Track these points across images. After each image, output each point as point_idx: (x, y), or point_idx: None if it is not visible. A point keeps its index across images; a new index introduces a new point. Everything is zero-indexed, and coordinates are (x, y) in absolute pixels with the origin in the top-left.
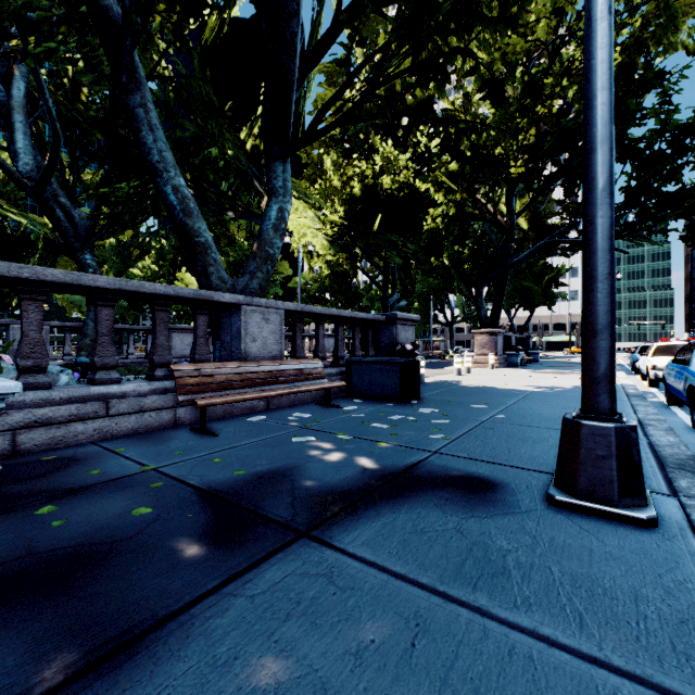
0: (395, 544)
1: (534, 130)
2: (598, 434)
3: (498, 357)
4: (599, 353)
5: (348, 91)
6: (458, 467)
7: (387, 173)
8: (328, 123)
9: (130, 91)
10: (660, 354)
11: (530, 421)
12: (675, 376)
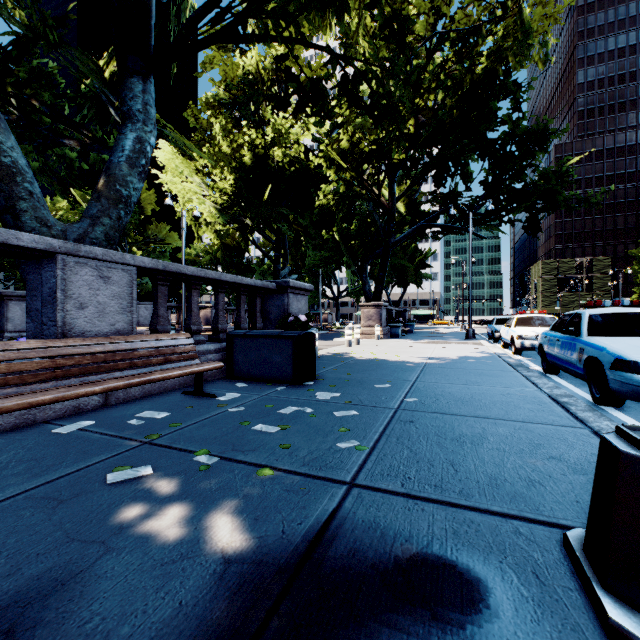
0: None
1: (414, 120)
2: None
3: (383, 329)
4: None
5: (238, 57)
6: (399, 525)
7: (278, 145)
8: (217, 87)
9: None
10: (521, 325)
11: (448, 406)
12: (563, 346)
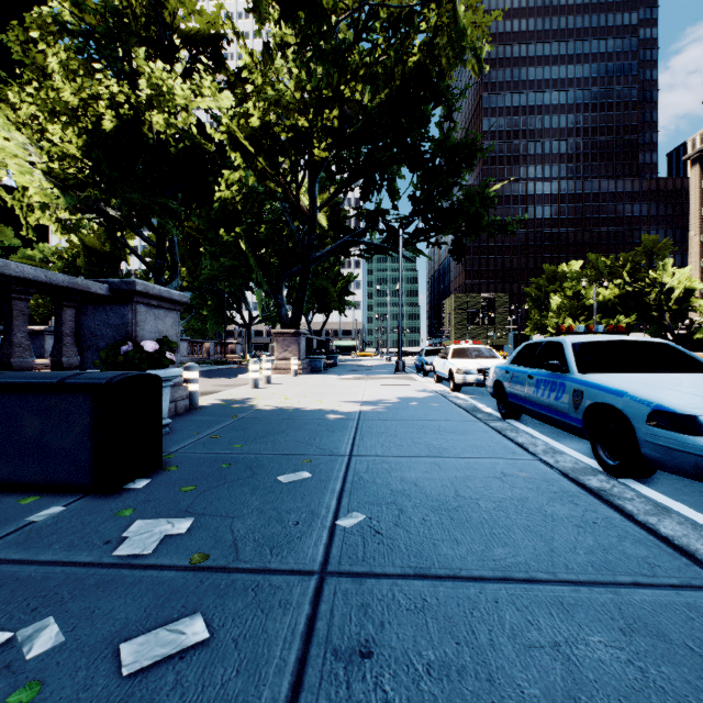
0: None
1: (339, 111)
2: None
3: (302, 362)
4: None
5: None
6: None
7: (158, 109)
8: (57, 3)
9: None
10: (458, 357)
11: (431, 537)
12: (540, 386)
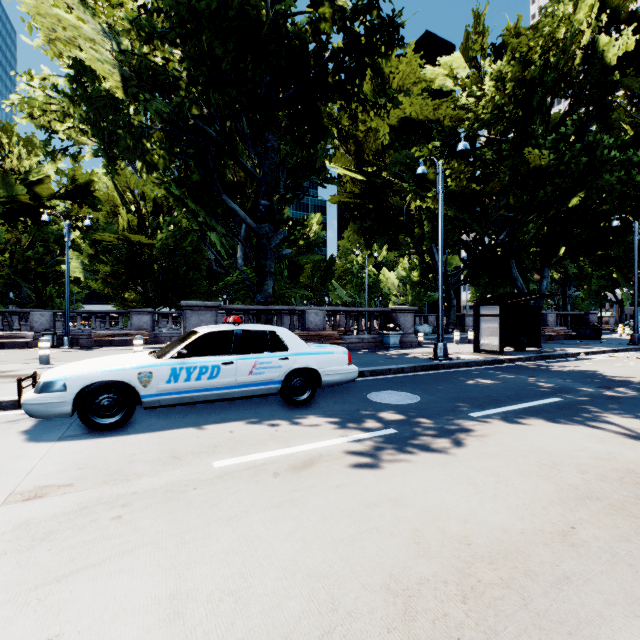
0: (603, 344)
1: None
2: (634, 335)
3: None
4: (635, 326)
5: None
6: (613, 343)
7: None
8: None
9: (510, 261)
10: None
11: None
12: None
